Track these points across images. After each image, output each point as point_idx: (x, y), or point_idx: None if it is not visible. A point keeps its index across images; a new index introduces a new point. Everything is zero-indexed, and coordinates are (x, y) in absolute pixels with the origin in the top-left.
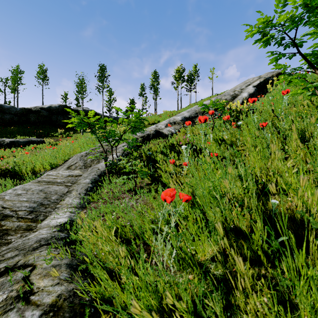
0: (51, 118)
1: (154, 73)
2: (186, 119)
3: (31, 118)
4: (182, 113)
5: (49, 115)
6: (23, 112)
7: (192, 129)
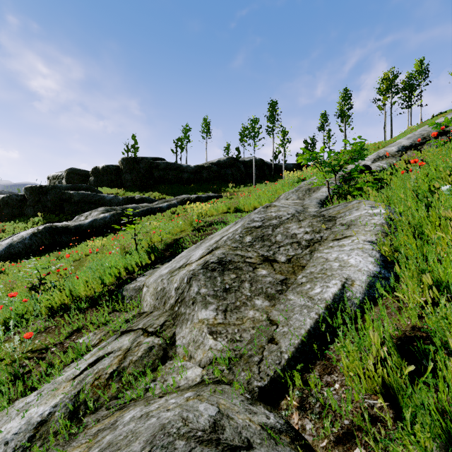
0: (220, 172)
1: (344, 93)
2: (405, 148)
3: (203, 175)
4: (398, 142)
5: (219, 169)
6: (197, 169)
7: (418, 155)
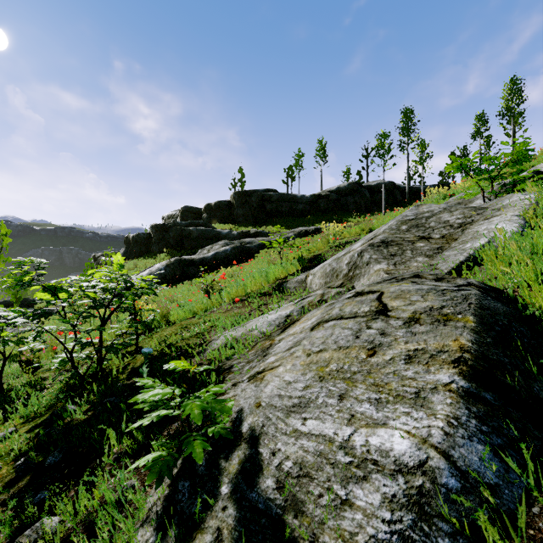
0: (340, 201)
1: (511, 84)
2: None
3: (321, 205)
4: None
5: (338, 198)
6: (313, 199)
7: None
